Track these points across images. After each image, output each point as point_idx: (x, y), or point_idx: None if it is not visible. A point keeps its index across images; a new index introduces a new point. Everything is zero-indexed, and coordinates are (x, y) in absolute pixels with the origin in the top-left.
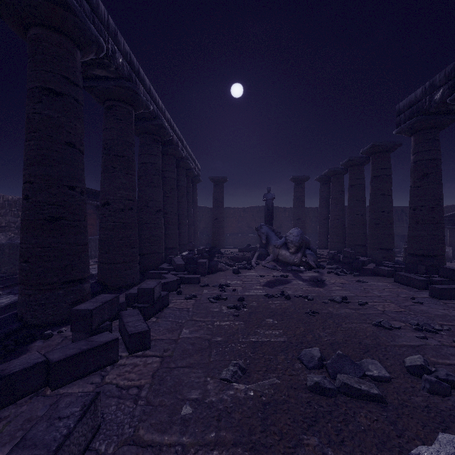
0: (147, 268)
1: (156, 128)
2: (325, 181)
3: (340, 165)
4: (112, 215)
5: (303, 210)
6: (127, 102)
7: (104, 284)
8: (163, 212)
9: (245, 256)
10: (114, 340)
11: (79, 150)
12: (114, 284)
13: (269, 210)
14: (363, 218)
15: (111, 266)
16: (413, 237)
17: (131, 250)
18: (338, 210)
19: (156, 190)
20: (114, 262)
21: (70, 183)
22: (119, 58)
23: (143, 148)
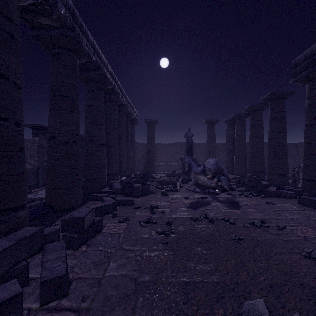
0: (92, 191)
1: (99, 77)
2: (230, 123)
3: (244, 110)
4: (57, 147)
5: (214, 144)
6: (71, 50)
7: (51, 206)
8: (107, 145)
9: (171, 180)
10: (16, 296)
11: (14, 83)
12: (58, 207)
13: (189, 144)
14: (262, 151)
15: (56, 191)
16: (308, 166)
17: (74, 177)
18: (241, 145)
19: (100, 127)
20: (58, 188)
21: (1, 113)
22: (62, 8)
23: (89, 94)
